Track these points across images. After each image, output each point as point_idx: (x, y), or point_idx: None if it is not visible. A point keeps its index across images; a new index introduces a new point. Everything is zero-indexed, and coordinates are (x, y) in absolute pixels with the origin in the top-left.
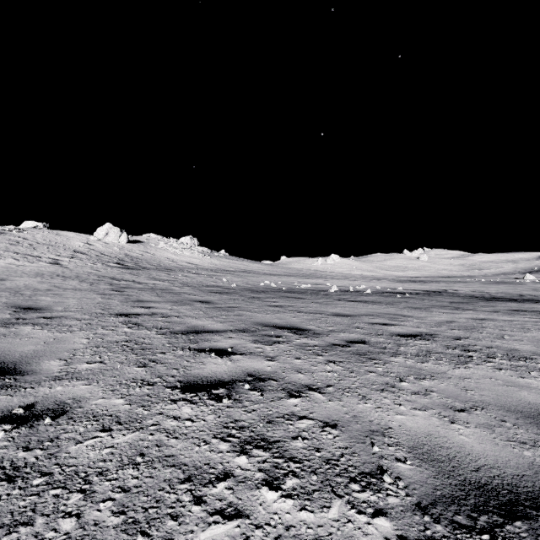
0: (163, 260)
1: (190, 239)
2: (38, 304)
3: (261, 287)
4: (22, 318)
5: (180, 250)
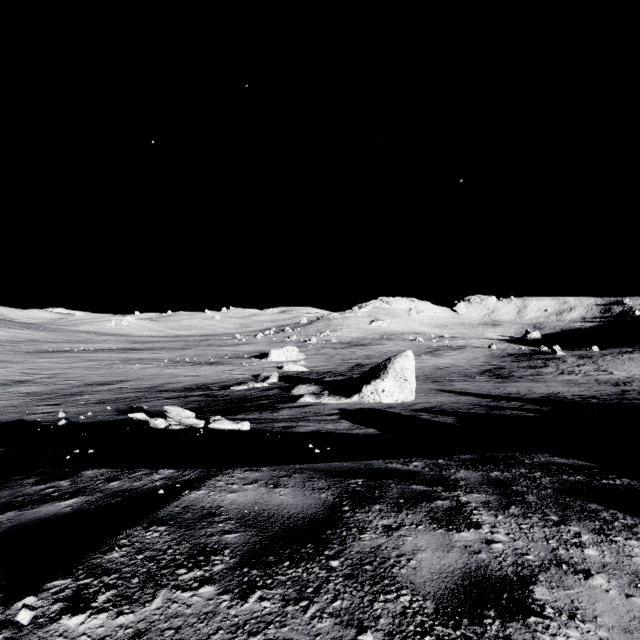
0: None
1: None
2: None
3: (44, 350)
4: None
5: None
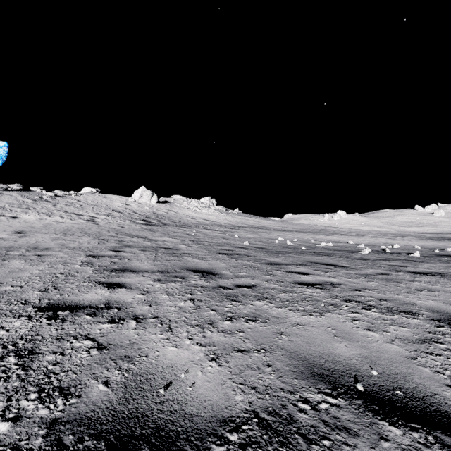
0: (183, 217)
1: (208, 199)
2: None
3: (276, 245)
4: None
5: (200, 208)
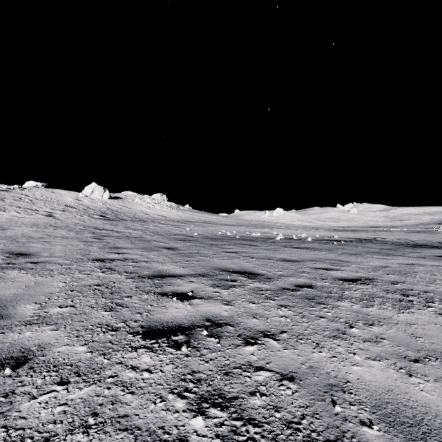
0: (138, 213)
1: (160, 195)
2: (29, 250)
3: (219, 235)
4: (12, 263)
5: (152, 204)
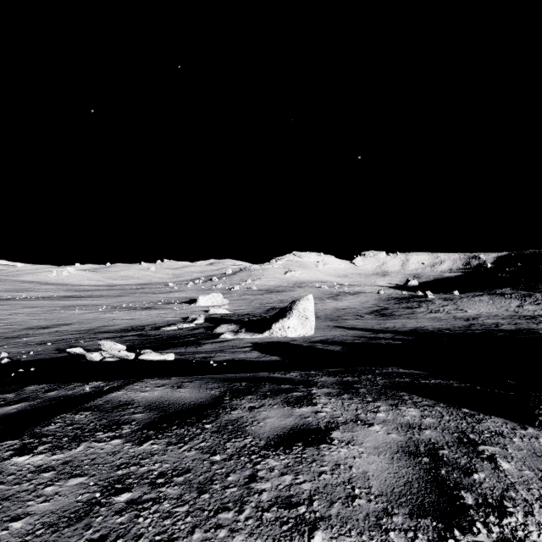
0: None
1: None
2: None
3: None
4: None
5: None
